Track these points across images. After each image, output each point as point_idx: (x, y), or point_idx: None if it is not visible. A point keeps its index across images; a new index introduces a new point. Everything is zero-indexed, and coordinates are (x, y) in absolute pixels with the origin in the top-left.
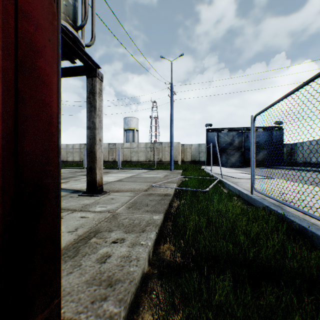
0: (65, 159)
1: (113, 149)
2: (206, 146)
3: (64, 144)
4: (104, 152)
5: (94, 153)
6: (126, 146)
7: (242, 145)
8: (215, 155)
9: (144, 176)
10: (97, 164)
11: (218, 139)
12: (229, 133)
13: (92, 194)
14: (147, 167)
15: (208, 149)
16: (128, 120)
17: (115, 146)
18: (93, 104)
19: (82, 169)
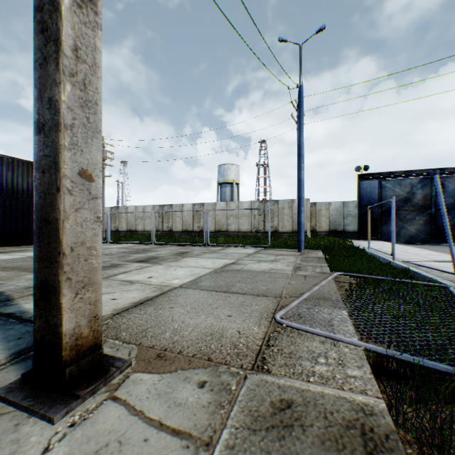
0: (133, 227)
1: (200, 213)
2: (357, 205)
3: (132, 206)
4: (187, 217)
5: (54, 227)
6: (219, 207)
7: (430, 202)
8: (375, 221)
9: (249, 269)
10: (65, 272)
11: (380, 193)
12: (403, 181)
13: (45, 393)
14: (254, 243)
15: (360, 211)
16: (224, 168)
17: (203, 207)
18: (53, 29)
19: (150, 244)
